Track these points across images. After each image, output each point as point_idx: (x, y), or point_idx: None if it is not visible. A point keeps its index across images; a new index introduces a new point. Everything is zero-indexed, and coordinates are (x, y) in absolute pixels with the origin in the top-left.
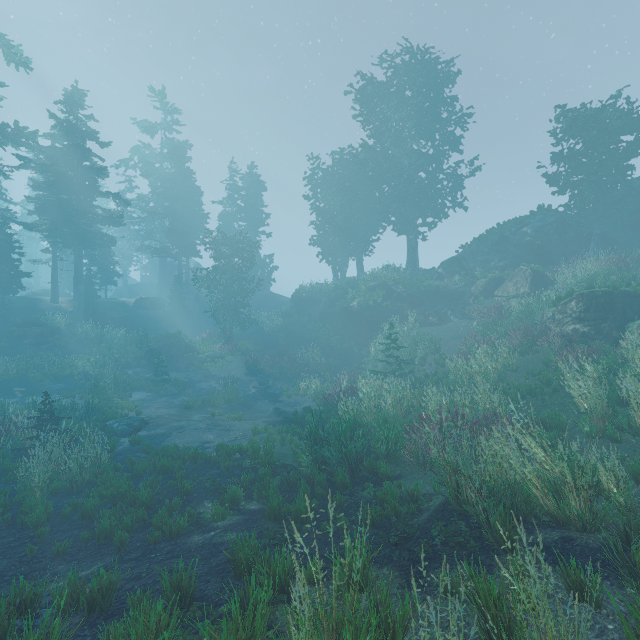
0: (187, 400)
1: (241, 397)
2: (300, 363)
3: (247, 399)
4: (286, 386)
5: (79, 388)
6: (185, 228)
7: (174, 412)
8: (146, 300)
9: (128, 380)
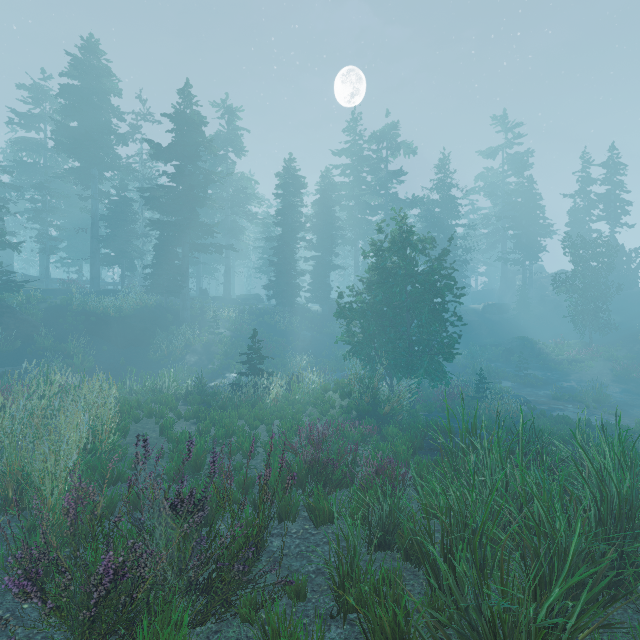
0: (555, 392)
1: (610, 401)
2: None
3: (618, 404)
4: None
5: (461, 372)
6: (529, 236)
7: (544, 400)
8: (492, 306)
9: (496, 371)
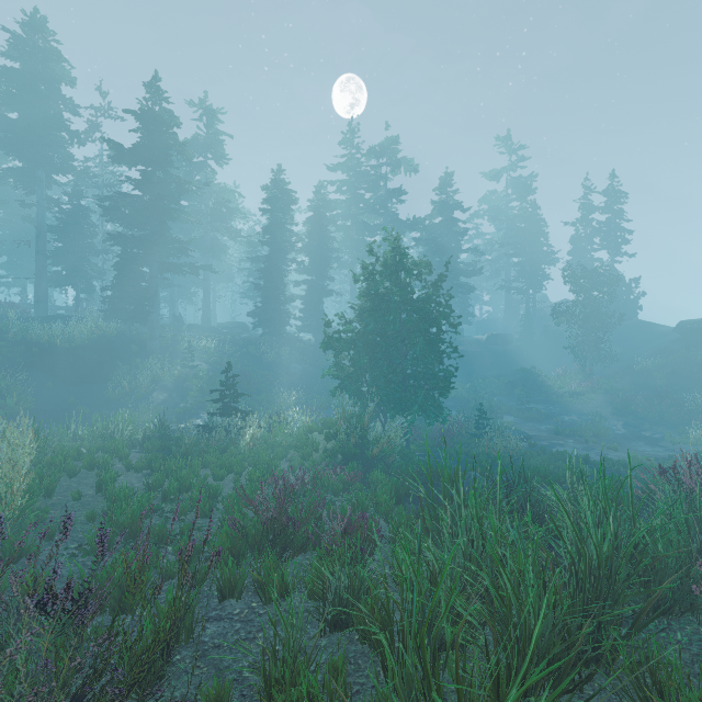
0: (556, 427)
1: (609, 434)
2: (690, 409)
3: (617, 437)
4: (668, 432)
5: (463, 407)
6: (533, 264)
7: (545, 435)
8: (496, 336)
9: (498, 405)
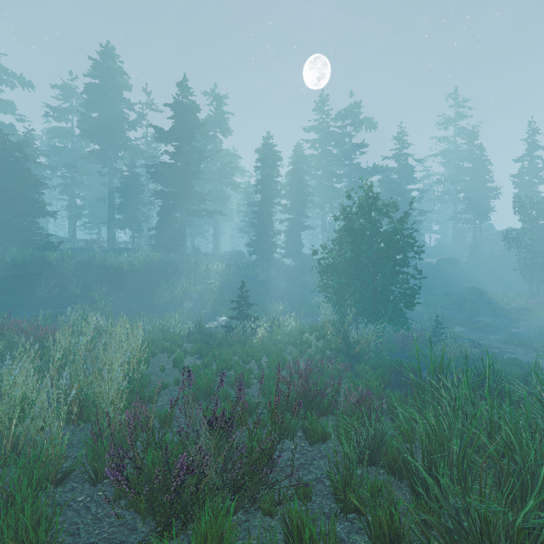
0: (505, 337)
1: None
2: None
3: None
4: None
5: (417, 318)
6: (479, 198)
7: (495, 343)
8: (445, 260)
9: (450, 317)
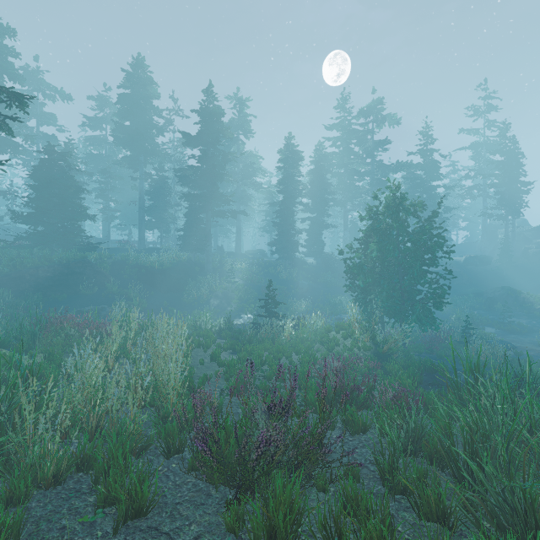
0: None
1: None
2: None
3: None
4: None
5: (444, 318)
6: (512, 193)
7: (530, 346)
8: (474, 258)
9: (479, 318)
